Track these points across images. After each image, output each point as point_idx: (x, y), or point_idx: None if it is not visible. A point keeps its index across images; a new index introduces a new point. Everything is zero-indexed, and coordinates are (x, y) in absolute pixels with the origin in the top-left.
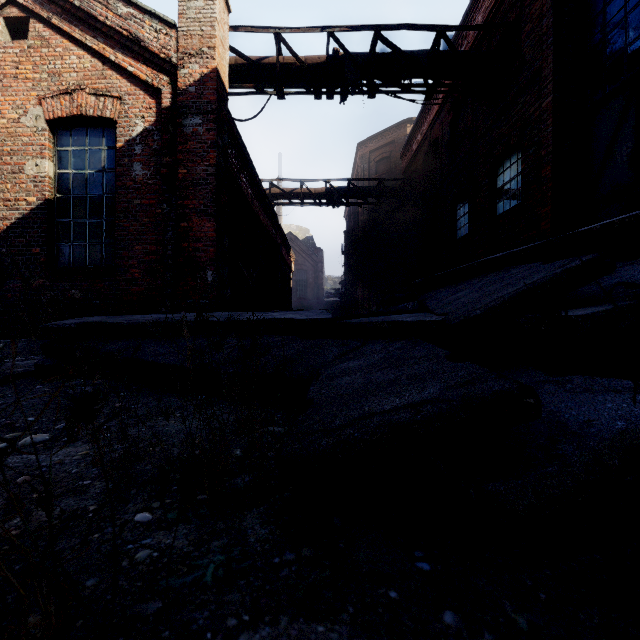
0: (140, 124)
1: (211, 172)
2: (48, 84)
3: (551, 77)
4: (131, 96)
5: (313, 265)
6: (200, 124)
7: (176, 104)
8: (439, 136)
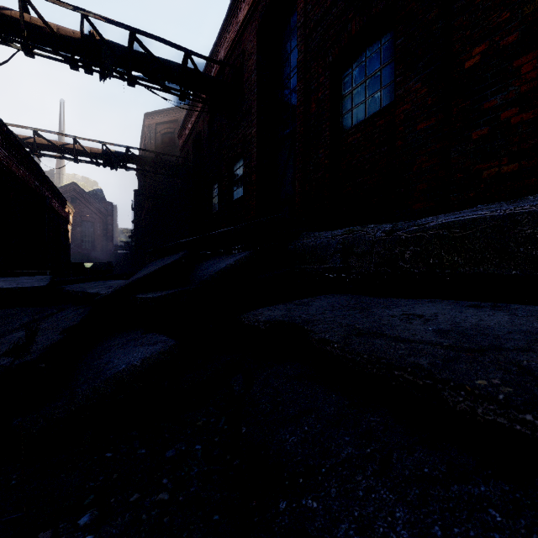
0: None
1: None
2: None
3: (256, 115)
4: None
5: (102, 218)
6: None
7: None
8: (202, 130)
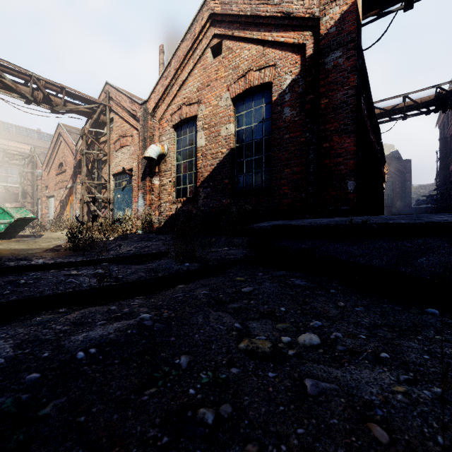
0: (288, 78)
1: (351, 94)
2: (232, 76)
3: None
4: (282, 60)
5: (399, 176)
6: (340, 56)
7: (317, 50)
8: None
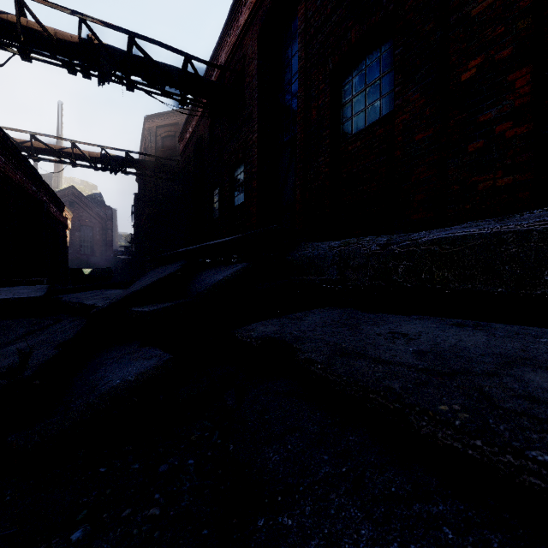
0: None
1: None
2: None
3: (257, 121)
4: None
5: (101, 222)
6: None
7: None
8: (203, 134)
